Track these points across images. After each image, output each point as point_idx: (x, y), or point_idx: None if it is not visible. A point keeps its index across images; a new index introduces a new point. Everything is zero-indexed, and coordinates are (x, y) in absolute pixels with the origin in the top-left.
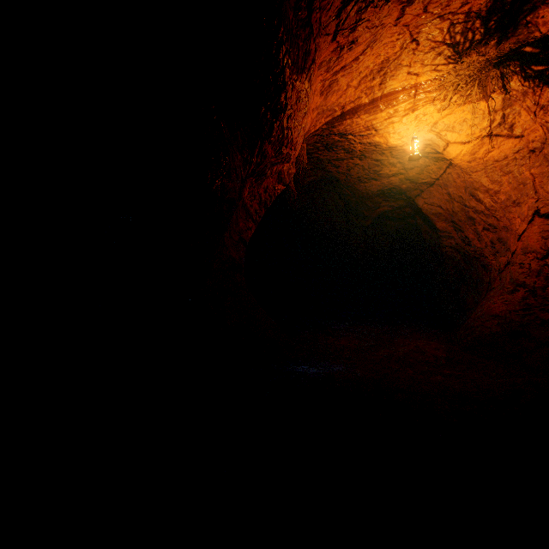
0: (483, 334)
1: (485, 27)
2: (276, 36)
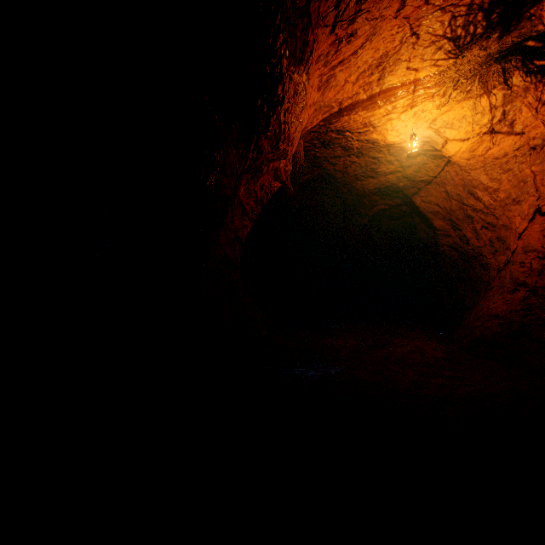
0: (483, 335)
1: (488, 20)
2: (273, 23)
